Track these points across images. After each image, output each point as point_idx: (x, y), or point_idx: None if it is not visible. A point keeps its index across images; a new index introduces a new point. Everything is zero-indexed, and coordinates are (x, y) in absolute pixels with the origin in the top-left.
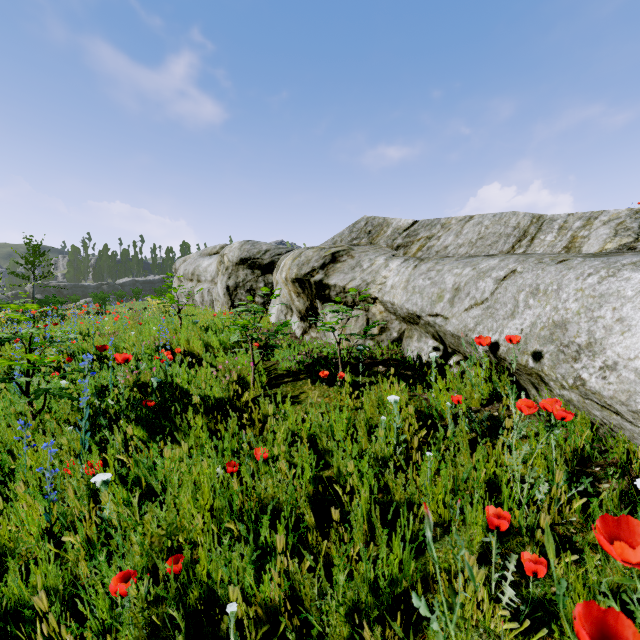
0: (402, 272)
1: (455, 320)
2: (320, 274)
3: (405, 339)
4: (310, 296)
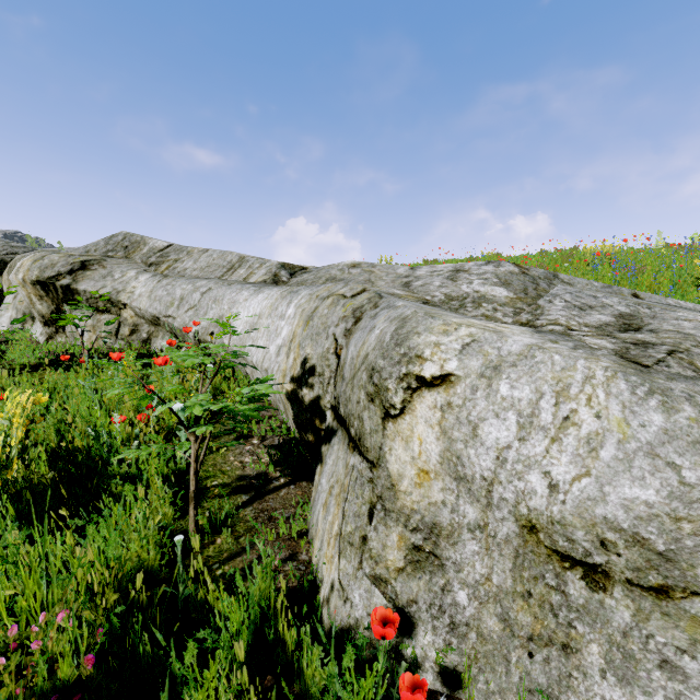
0: (149, 284)
1: (179, 319)
2: (68, 279)
3: (153, 338)
4: (56, 300)
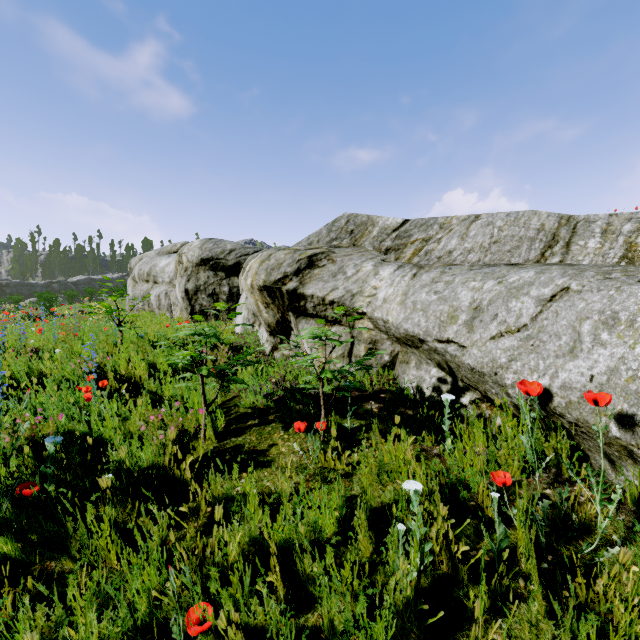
0: (397, 282)
1: (477, 350)
2: (294, 281)
3: (399, 364)
4: (281, 307)
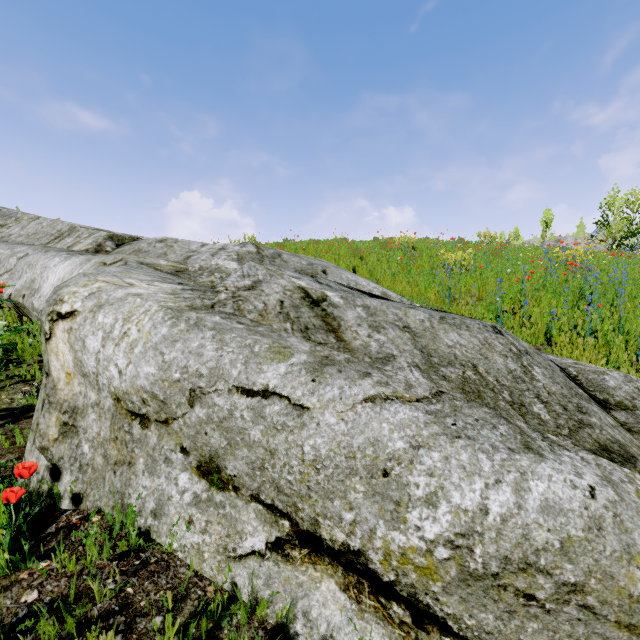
0: None
1: None
2: None
3: None
4: None
